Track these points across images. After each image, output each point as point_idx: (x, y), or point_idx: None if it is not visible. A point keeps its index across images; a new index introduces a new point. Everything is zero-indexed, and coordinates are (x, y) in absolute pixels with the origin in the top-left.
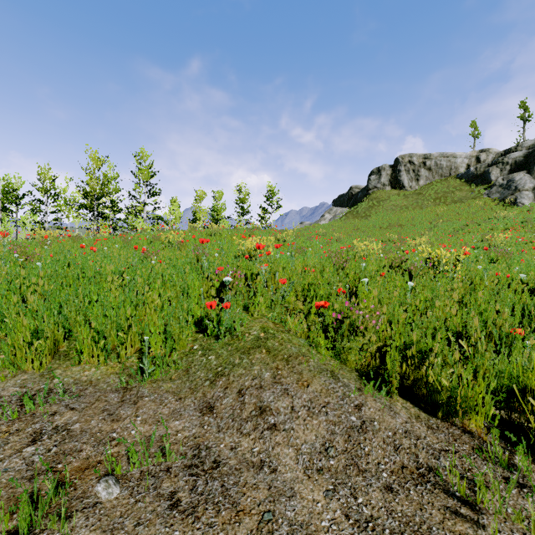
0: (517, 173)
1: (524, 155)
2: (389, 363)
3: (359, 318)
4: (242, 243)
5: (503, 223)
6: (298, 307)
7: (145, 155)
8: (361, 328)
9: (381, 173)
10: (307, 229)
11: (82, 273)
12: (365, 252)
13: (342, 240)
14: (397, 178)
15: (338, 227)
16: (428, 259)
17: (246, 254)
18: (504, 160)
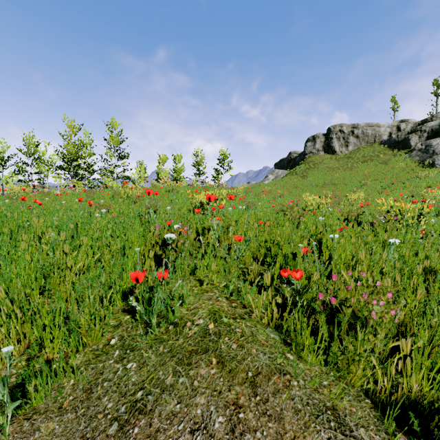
0: (433, 139)
1: (439, 124)
2: (425, 387)
3: (373, 309)
4: (195, 197)
5: (425, 181)
6: (256, 268)
7: (116, 124)
8: (372, 324)
9: (316, 140)
10: (253, 187)
11: (1, 229)
12: (315, 205)
13: (285, 196)
14: (329, 144)
15: (280, 186)
16: (388, 212)
17: (198, 208)
18: (422, 129)
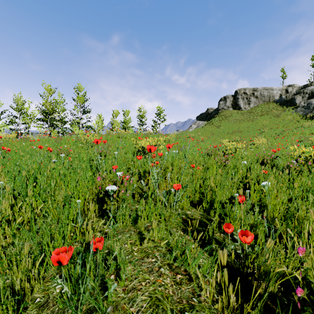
0: (313, 99)
1: None
2: None
3: None
4: (138, 143)
5: (309, 130)
6: (193, 213)
7: (81, 87)
8: None
9: (226, 100)
10: (181, 134)
11: None
12: (233, 149)
13: (205, 141)
14: (236, 103)
15: (201, 133)
16: (299, 157)
17: (141, 152)
18: (304, 91)
